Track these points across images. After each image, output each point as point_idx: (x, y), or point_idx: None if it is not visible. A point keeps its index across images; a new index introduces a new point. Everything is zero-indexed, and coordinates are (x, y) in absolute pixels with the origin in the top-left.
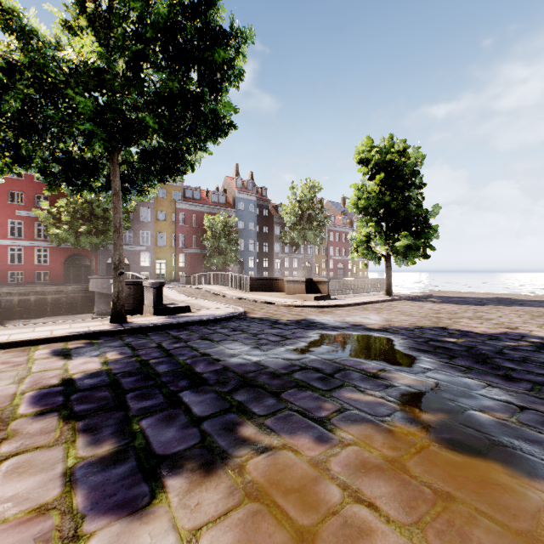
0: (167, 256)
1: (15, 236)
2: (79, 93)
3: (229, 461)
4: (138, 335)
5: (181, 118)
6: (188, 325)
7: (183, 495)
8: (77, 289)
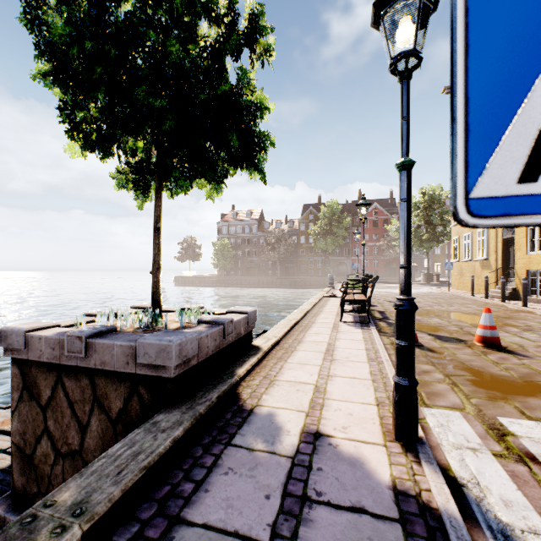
0: (441, 260)
1: (365, 255)
2: (425, 244)
3: (445, 287)
4: (434, 284)
5: (443, 238)
6: (446, 284)
7: (441, 287)
8: (395, 279)
